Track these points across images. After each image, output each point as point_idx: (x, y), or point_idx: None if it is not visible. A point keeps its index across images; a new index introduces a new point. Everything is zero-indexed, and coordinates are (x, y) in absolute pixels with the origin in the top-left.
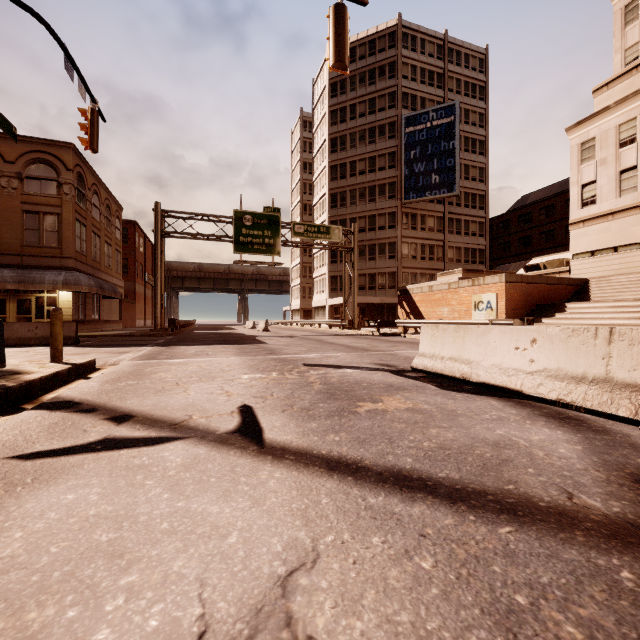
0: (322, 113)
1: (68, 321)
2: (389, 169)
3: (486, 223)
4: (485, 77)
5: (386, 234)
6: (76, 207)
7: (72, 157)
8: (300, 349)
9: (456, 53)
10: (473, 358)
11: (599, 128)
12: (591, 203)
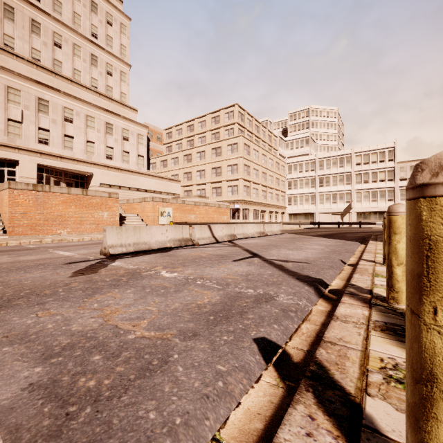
0: None
1: None
2: None
3: None
4: None
5: None
6: None
7: None
8: None
9: None
10: (146, 240)
11: None
12: None
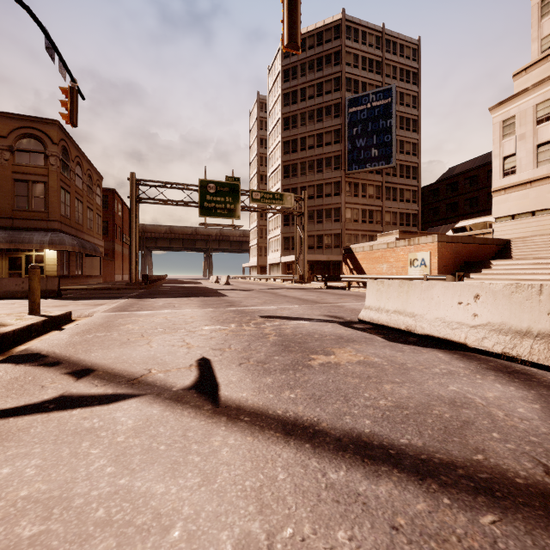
0: (276, 96)
1: (54, 276)
2: (334, 144)
3: (418, 191)
4: (418, 64)
5: (332, 200)
6: (61, 176)
7: (57, 132)
8: (257, 301)
9: (392, 44)
10: (417, 311)
11: (518, 107)
12: (511, 173)
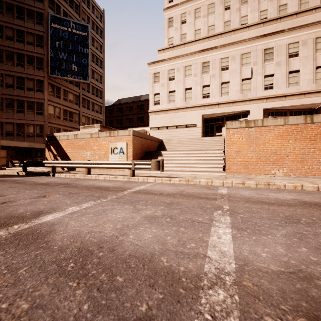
0: None
1: None
2: (37, 46)
3: (103, 107)
4: (103, 26)
5: (34, 95)
6: None
7: None
8: None
9: None
10: None
11: (161, 68)
12: (158, 104)
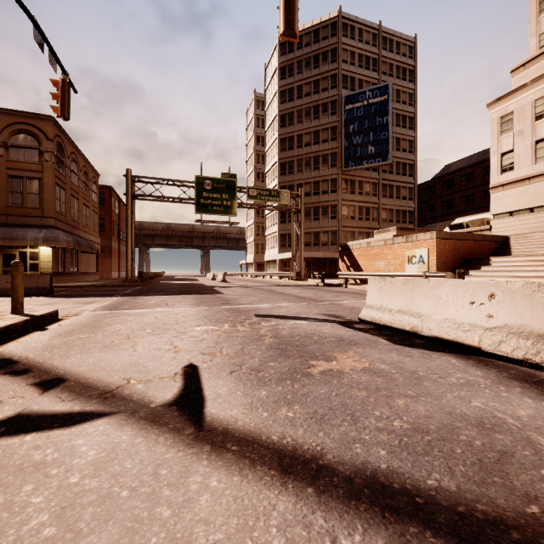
0: (273, 93)
1: (48, 273)
2: (331, 141)
3: (415, 188)
4: (414, 62)
5: (328, 198)
6: (56, 173)
7: (52, 128)
8: (253, 299)
9: (389, 41)
10: (423, 311)
11: (517, 103)
12: (509, 169)
